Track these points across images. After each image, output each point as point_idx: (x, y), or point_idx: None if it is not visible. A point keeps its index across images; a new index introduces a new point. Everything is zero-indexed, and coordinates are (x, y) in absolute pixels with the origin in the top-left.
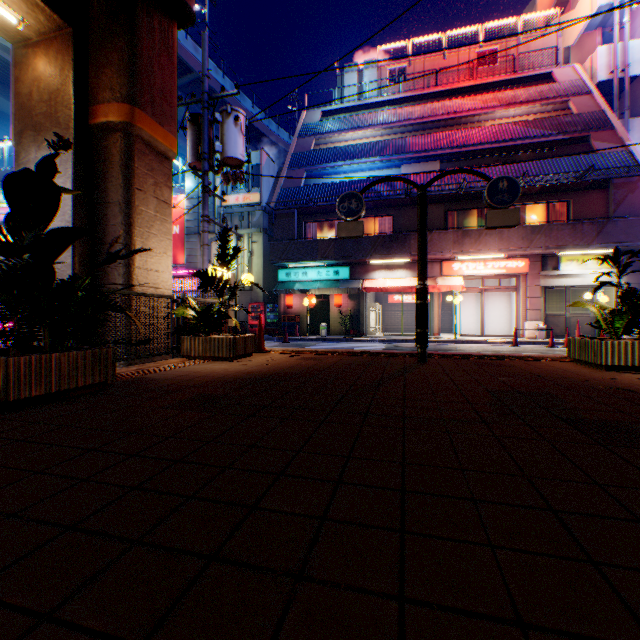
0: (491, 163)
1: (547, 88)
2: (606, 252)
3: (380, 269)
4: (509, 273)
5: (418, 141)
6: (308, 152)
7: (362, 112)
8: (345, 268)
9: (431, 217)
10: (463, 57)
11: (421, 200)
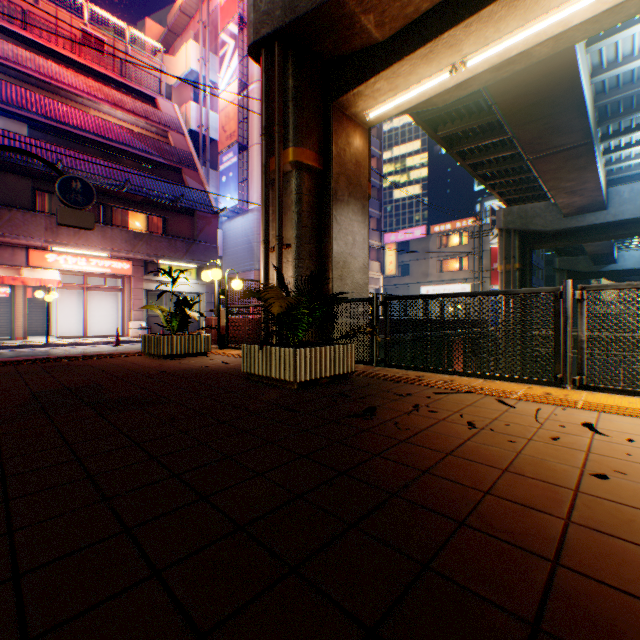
0: (98, 156)
1: (154, 111)
2: (194, 267)
3: None
4: (116, 273)
5: None
6: None
7: None
8: None
9: (15, 190)
10: (66, 21)
11: None
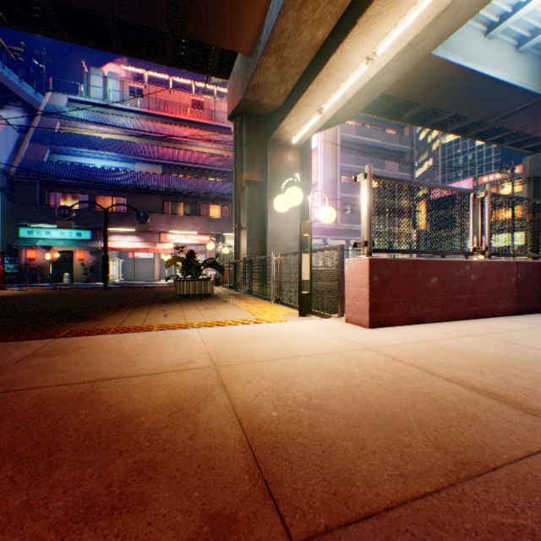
0: (195, 175)
1: (228, 138)
2: None
3: (117, 234)
4: (201, 243)
5: (148, 149)
6: (53, 132)
7: (108, 110)
8: (88, 231)
9: (155, 203)
10: (184, 98)
11: (106, 215)
